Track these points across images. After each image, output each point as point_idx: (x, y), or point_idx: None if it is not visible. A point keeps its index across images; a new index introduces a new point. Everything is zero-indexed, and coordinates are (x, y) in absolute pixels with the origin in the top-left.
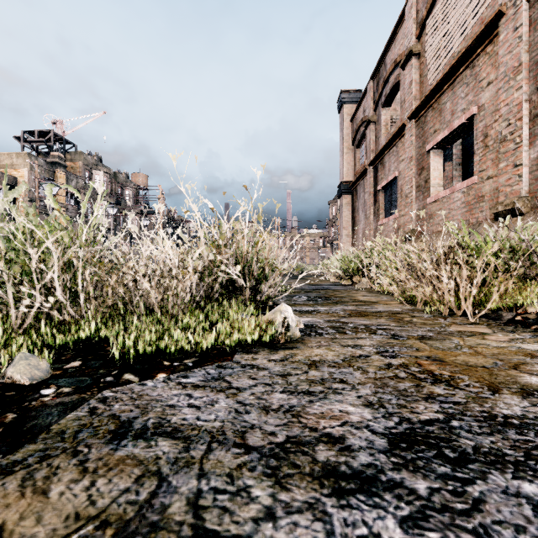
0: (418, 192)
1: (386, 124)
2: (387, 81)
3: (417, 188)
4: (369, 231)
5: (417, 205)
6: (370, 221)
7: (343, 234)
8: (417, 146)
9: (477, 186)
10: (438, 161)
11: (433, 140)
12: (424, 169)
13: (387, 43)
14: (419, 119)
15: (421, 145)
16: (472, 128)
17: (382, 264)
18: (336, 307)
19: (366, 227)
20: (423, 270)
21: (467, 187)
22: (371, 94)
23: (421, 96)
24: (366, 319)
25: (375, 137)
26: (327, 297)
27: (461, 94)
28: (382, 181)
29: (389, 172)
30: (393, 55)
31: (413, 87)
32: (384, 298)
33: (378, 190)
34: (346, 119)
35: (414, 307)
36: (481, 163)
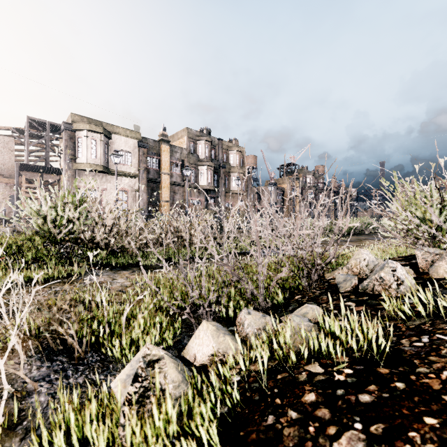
0: None
1: None
2: None
3: None
4: None
5: None
6: None
7: None
8: None
9: None
10: None
11: None
12: None
13: None
14: None
15: None
16: None
17: None
18: None
19: None
20: None
21: None
22: None
23: None
24: None
25: None
26: None
27: None
28: None
29: None
30: None
31: None
32: None
33: None
34: None
35: None
36: None
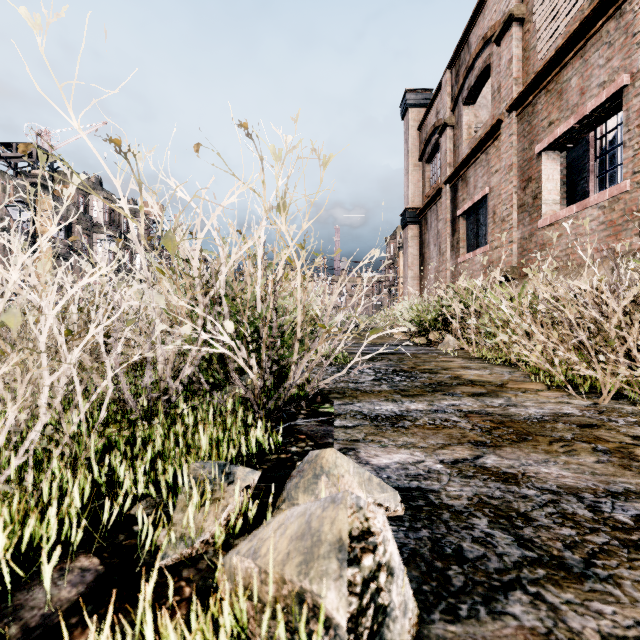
0: (521, 213)
1: (469, 128)
2: (471, 68)
3: (520, 208)
4: (445, 271)
5: (520, 232)
6: (446, 258)
7: (408, 276)
8: (520, 149)
9: (630, 195)
10: (553, 168)
11: (548, 136)
12: (531, 180)
13: (473, 14)
14: (523, 111)
15: (527, 146)
16: (612, 112)
17: (483, 315)
18: (440, 401)
19: (440, 266)
20: (601, 327)
21: (610, 198)
22: (447, 89)
23: (526, 78)
24: (546, 458)
25: (453, 146)
26: (407, 371)
27: (599, 61)
28: (465, 202)
29: (475, 190)
30: (482, 29)
31: (513, 65)
32: (504, 372)
33: (458, 215)
34: (413, 127)
35: (590, 400)
36: (637, 160)
